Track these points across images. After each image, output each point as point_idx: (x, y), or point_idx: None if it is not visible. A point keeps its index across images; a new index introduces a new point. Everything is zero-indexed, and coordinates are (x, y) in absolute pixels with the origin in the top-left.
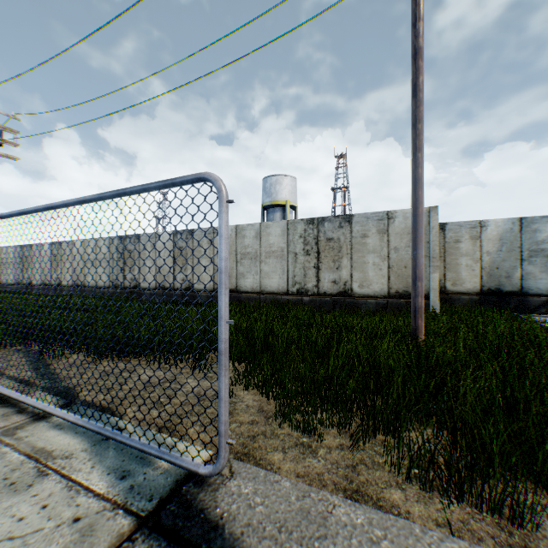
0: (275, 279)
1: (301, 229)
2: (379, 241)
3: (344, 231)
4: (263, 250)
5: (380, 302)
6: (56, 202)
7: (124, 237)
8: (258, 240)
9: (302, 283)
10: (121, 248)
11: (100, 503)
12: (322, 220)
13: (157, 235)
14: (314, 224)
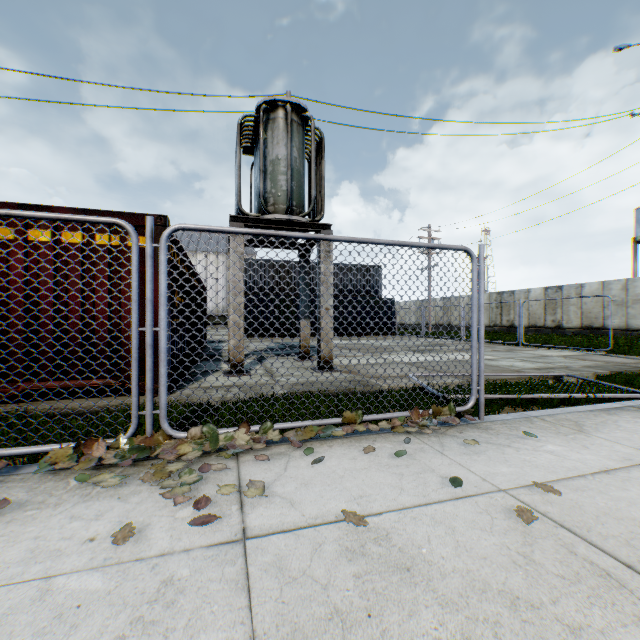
0: (639, 320)
1: None
2: None
3: None
4: (628, 298)
5: None
6: (556, 298)
7: (501, 293)
8: (623, 291)
9: None
10: (498, 300)
11: (581, 353)
12: None
13: (529, 291)
14: None
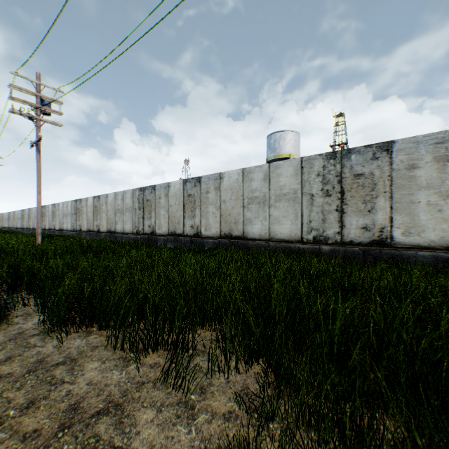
0: (286, 225)
1: (319, 165)
2: (437, 171)
3: (379, 163)
4: (272, 193)
5: (439, 256)
6: None
7: (143, 188)
8: (266, 182)
9: (320, 230)
10: (141, 198)
11: None
12: (347, 152)
13: (170, 185)
14: (336, 159)
